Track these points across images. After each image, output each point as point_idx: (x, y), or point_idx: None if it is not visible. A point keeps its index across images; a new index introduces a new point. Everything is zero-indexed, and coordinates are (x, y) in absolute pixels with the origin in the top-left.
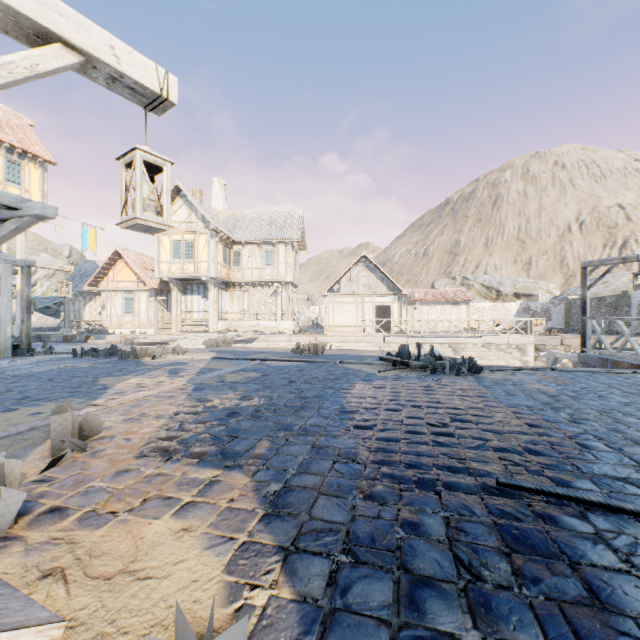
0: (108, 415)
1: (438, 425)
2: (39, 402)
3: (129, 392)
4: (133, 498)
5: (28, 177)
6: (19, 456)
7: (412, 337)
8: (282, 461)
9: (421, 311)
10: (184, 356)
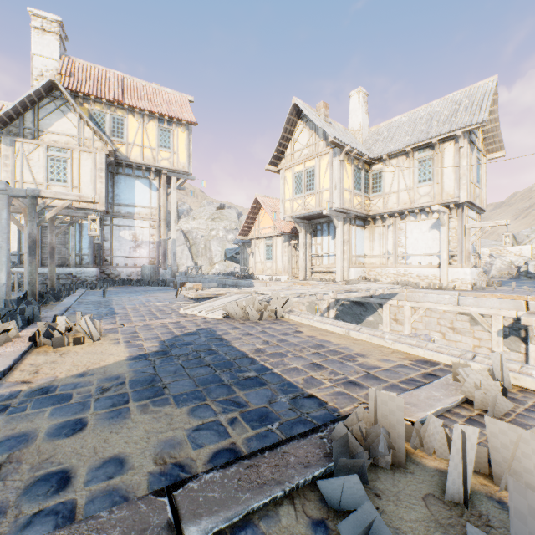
0: None
1: None
2: None
3: None
4: None
5: (176, 141)
6: None
7: None
8: None
9: None
10: None
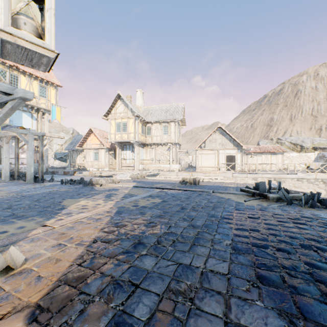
0: (46, 238)
1: None
2: (14, 220)
3: (74, 213)
4: None
5: (49, 94)
6: None
7: (250, 174)
8: None
9: (252, 158)
10: (118, 185)
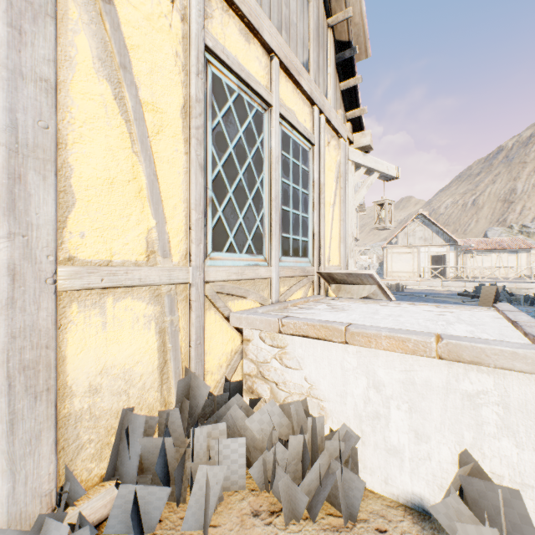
0: None
1: None
2: None
3: None
4: None
5: None
6: None
7: (469, 282)
8: None
9: (474, 259)
10: None
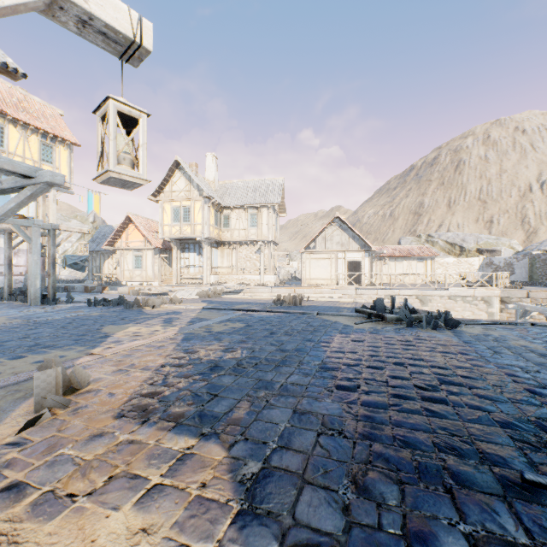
0: (101, 365)
1: (427, 388)
2: (46, 349)
3: (125, 341)
4: (98, 475)
5: (58, 157)
6: (6, 410)
7: (382, 289)
8: (261, 430)
9: (389, 266)
10: (179, 306)
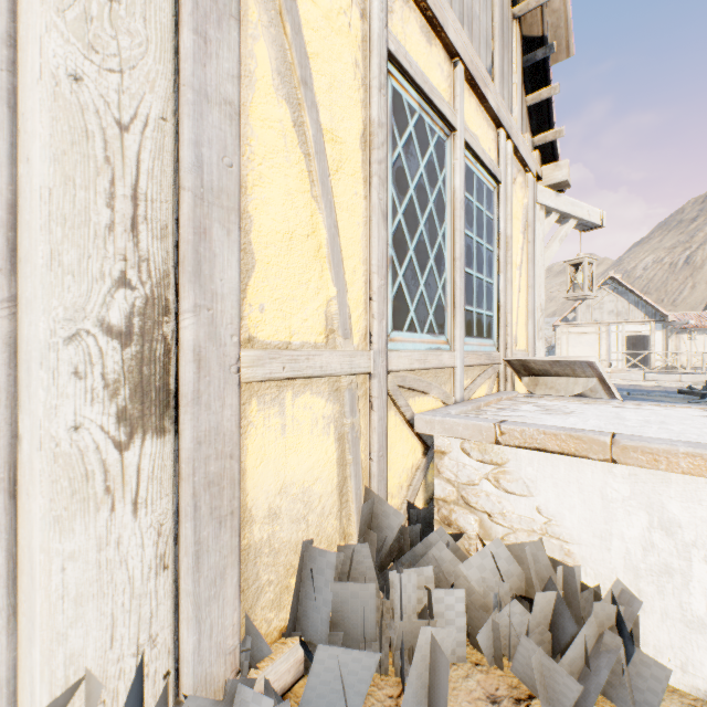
0: None
1: None
2: None
3: None
4: None
5: None
6: None
7: (687, 374)
8: None
9: (692, 341)
10: None
